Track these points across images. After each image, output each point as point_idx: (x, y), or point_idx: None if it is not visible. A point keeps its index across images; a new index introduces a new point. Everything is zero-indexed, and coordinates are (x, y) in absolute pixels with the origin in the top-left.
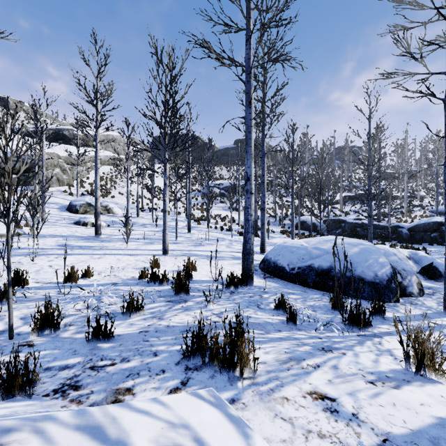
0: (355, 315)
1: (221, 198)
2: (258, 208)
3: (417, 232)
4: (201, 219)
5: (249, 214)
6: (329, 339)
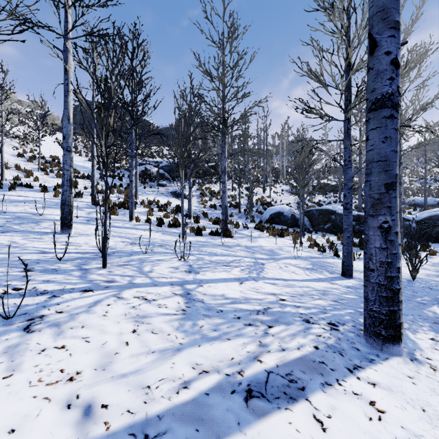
0: None
1: (160, 180)
2: (213, 194)
3: (431, 226)
4: (122, 205)
5: None
6: None
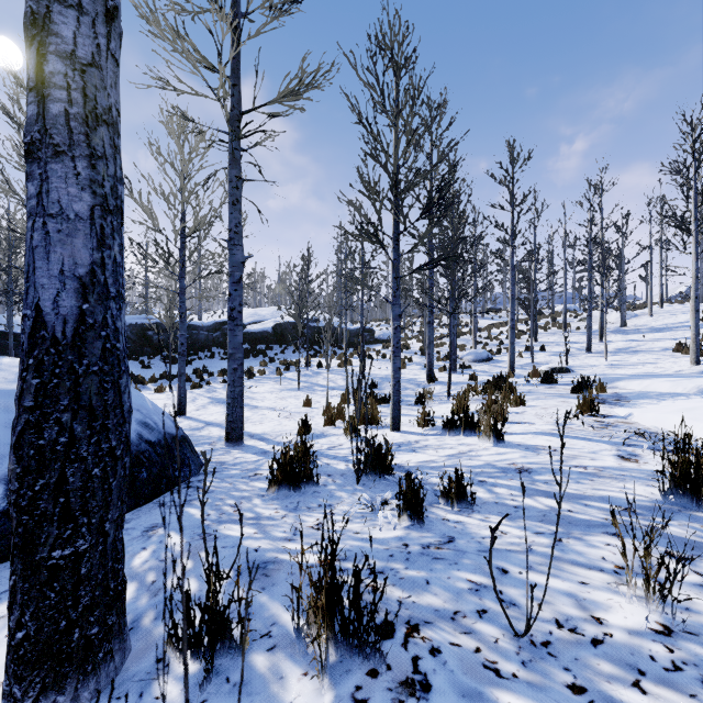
0: (376, 457)
1: None
2: None
3: None
4: None
5: (117, 178)
6: (474, 477)
